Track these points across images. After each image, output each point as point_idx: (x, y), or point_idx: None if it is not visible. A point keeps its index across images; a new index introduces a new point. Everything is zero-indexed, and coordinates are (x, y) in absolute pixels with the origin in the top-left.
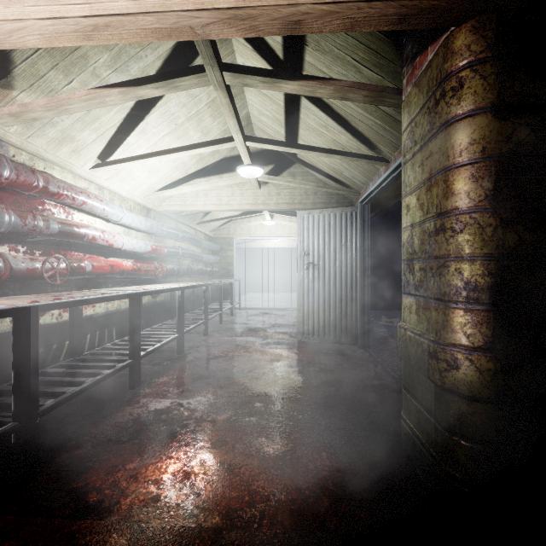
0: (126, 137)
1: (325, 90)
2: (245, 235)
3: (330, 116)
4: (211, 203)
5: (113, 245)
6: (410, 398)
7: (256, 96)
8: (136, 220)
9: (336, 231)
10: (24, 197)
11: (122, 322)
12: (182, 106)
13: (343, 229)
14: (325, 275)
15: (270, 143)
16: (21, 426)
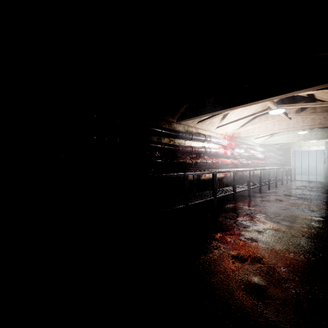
0: None
1: None
2: (297, 146)
3: None
4: (284, 140)
5: (257, 157)
6: None
7: None
8: (261, 149)
9: None
10: (245, 149)
11: (256, 177)
12: None
13: None
14: None
15: None
16: (260, 186)
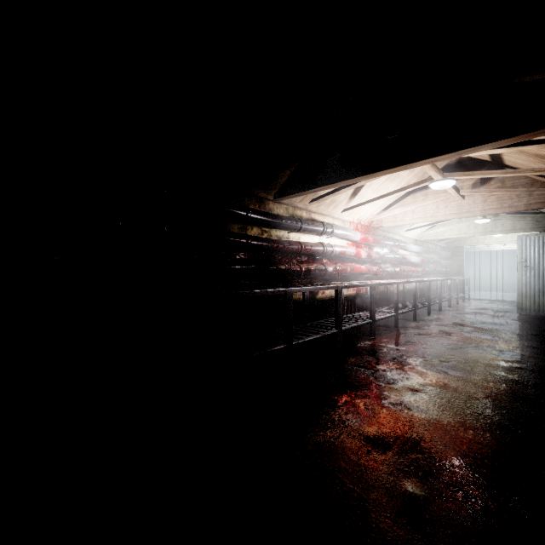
0: None
1: None
2: (474, 244)
3: None
4: (453, 234)
5: (410, 261)
6: None
7: None
8: (416, 248)
9: None
10: (391, 248)
11: (409, 294)
12: None
13: None
14: (539, 274)
15: None
16: (415, 310)
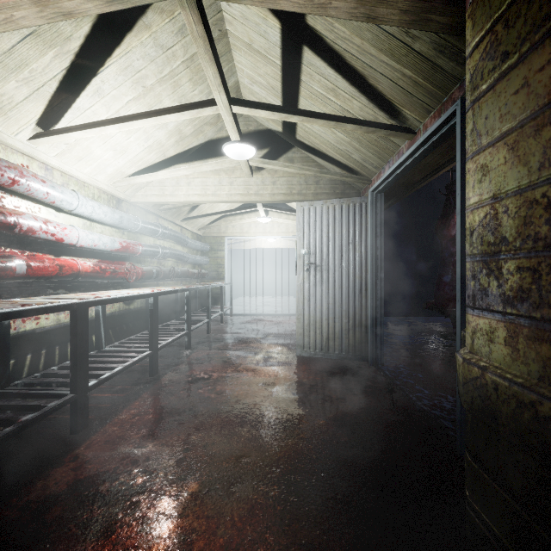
0: (75, 98)
1: (343, 1)
2: (237, 233)
3: (341, 72)
4: (194, 193)
5: (62, 240)
6: (491, 483)
7: (246, 56)
8: (98, 210)
9: (342, 226)
10: None
11: None
12: (150, 60)
13: (350, 224)
14: (329, 278)
15: (262, 108)
16: None
